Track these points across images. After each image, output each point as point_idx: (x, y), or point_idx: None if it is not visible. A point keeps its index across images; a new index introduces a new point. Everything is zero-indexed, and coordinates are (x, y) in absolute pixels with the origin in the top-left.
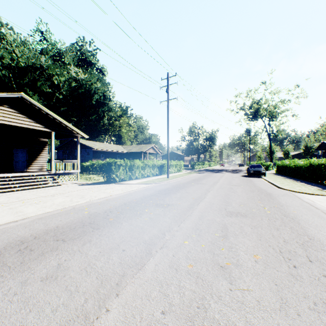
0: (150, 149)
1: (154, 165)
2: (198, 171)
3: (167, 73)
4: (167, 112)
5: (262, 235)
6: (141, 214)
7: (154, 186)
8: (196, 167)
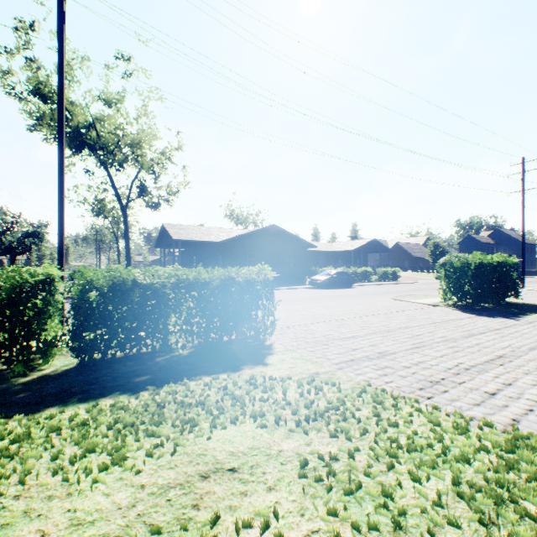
0: None
1: None
2: None
3: None
4: None
5: None
6: None
7: None
8: None
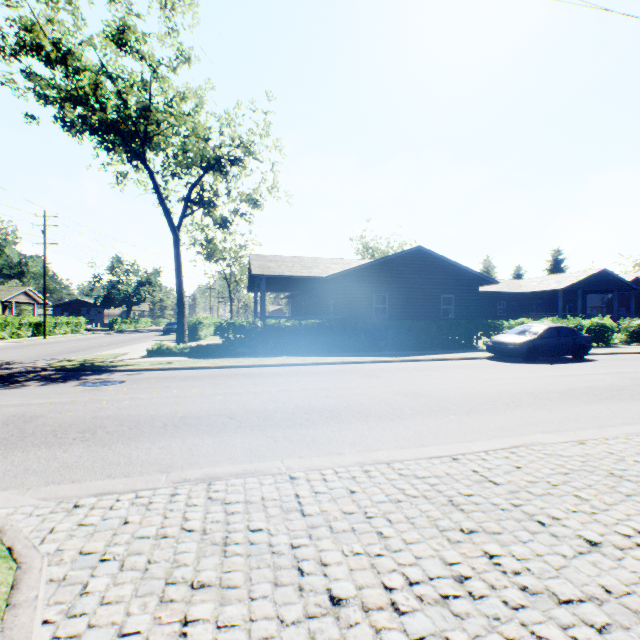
0: (20, 296)
1: (24, 323)
2: (115, 332)
3: (45, 211)
4: (45, 258)
5: (73, 349)
6: (5, 350)
7: (21, 343)
8: (120, 327)
